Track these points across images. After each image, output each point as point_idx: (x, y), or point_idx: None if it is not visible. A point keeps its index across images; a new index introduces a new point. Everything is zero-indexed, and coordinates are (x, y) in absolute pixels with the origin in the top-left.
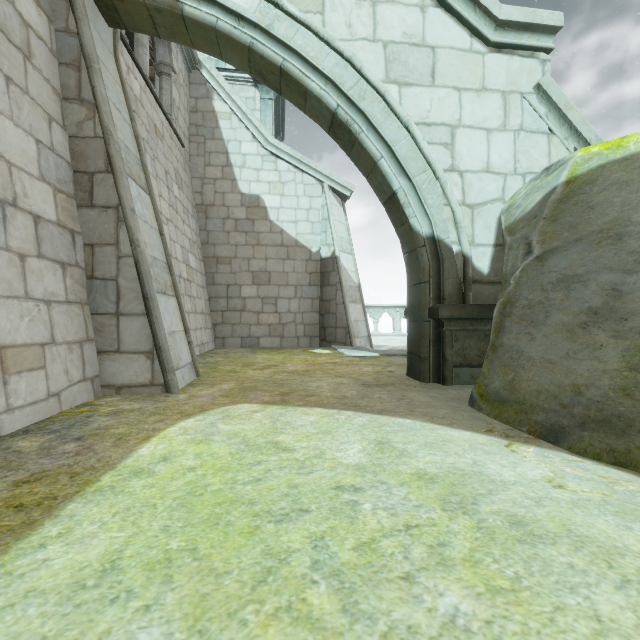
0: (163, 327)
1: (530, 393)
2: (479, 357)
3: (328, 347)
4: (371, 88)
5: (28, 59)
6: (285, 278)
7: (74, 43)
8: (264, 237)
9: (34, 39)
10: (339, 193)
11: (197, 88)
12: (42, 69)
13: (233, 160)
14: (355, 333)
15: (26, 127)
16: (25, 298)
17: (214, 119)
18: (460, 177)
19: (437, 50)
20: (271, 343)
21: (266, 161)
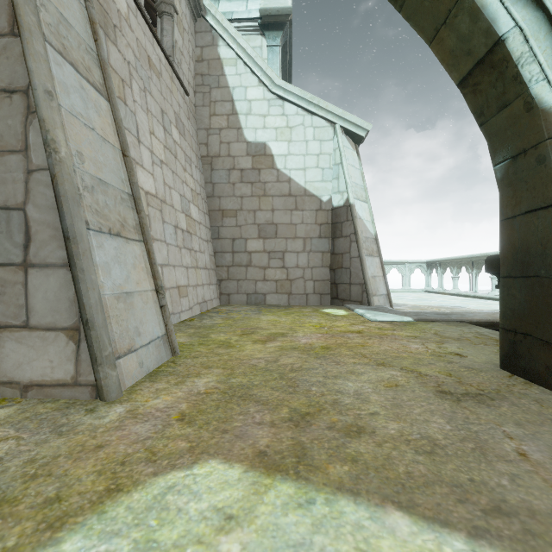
0: (96, 286)
1: None
2: None
3: (341, 306)
4: None
5: None
6: (293, 230)
7: None
8: (270, 187)
9: None
10: (353, 134)
11: (202, 36)
12: None
13: (238, 107)
14: (373, 290)
15: None
16: None
17: (219, 66)
18: None
19: None
20: (278, 300)
21: (273, 106)
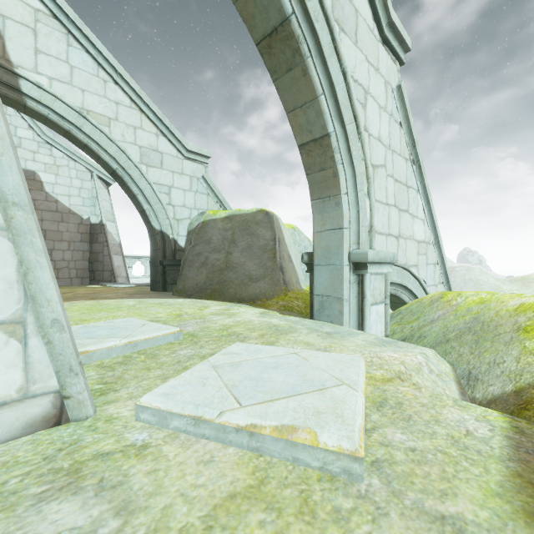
0: None
1: (188, 287)
2: None
3: (97, 284)
4: (134, 165)
5: None
6: (60, 235)
7: None
8: (40, 204)
9: None
10: (105, 181)
11: None
12: None
13: None
14: (118, 274)
15: None
16: None
17: None
18: (173, 208)
19: (163, 154)
20: None
21: (42, 147)
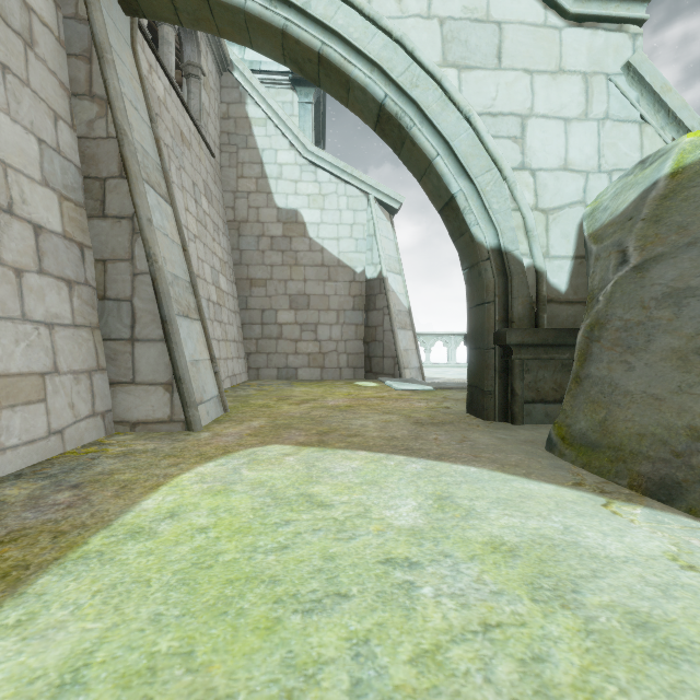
0: (184, 355)
1: (629, 437)
2: (555, 391)
3: (374, 379)
4: (425, 73)
5: (30, 47)
6: (326, 302)
7: (84, 31)
8: (303, 256)
9: (38, 25)
10: (387, 206)
11: (229, 92)
12: (47, 60)
13: (268, 171)
14: (405, 363)
15: (26, 124)
16: (22, 320)
17: (247, 126)
18: (532, 177)
19: (504, 26)
20: (310, 375)
21: (305, 171)
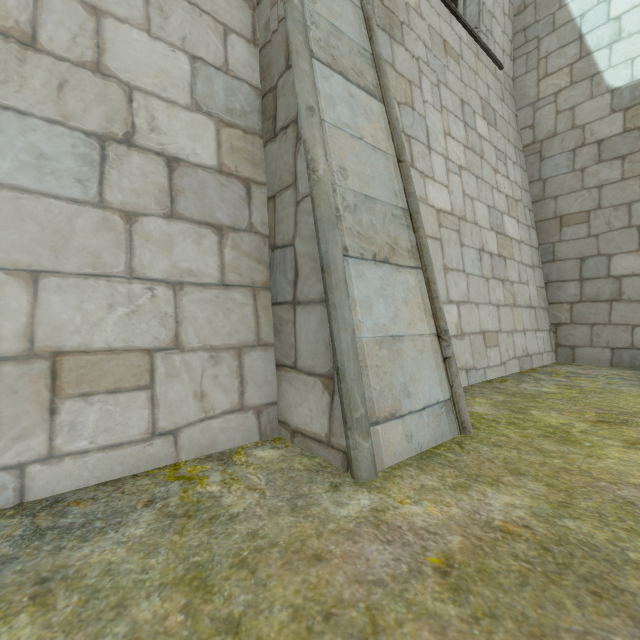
0: (349, 326)
1: None
2: None
3: None
4: None
5: None
6: None
7: None
8: None
9: None
10: None
11: None
12: None
13: (592, 42)
14: None
15: (174, 40)
16: (130, 278)
17: None
18: None
19: None
20: None
21: None
